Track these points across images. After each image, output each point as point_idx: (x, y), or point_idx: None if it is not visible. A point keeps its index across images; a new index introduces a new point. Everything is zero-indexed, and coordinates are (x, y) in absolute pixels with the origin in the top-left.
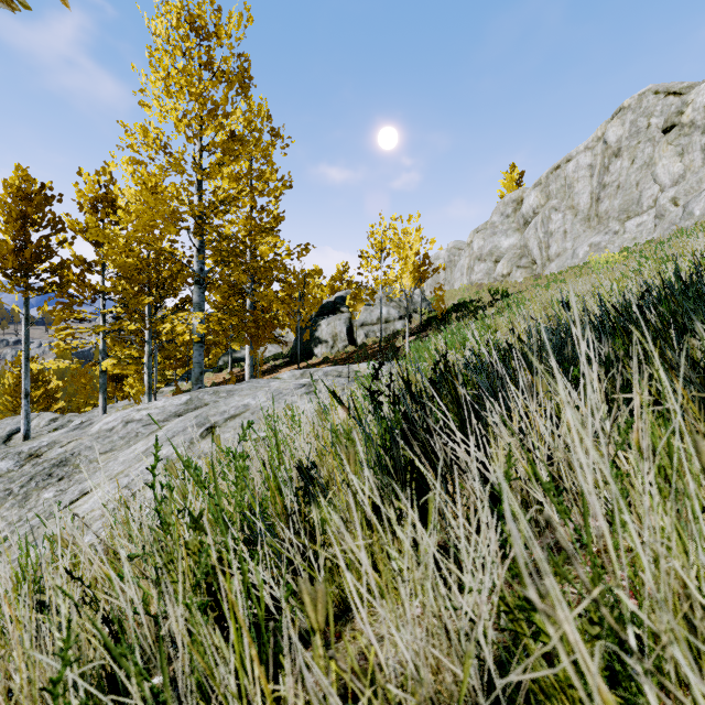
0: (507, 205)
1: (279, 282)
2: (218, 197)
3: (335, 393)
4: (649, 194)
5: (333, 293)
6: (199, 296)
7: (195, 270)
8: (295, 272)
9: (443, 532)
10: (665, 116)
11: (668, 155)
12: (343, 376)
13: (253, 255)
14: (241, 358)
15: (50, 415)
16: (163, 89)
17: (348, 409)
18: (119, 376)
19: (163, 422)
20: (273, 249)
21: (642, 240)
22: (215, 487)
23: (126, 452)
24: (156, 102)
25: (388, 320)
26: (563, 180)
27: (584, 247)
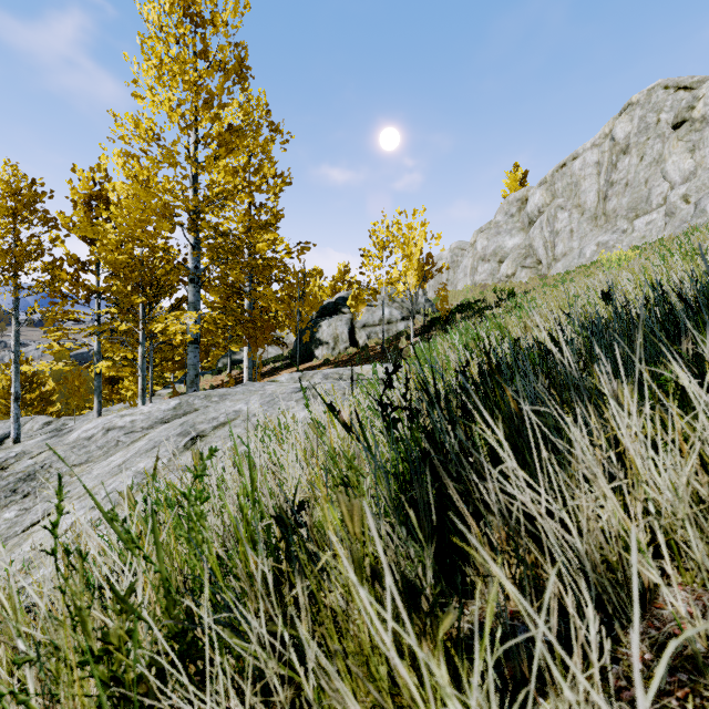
0: (511, 204)
1: (278, 281)
2: (213, 191)
3: (333, 405)
4: (658, 191)
5: (334, 294)
6: (194, 295)
7: (190, 268)
8: (295, 271)
9: (482, 599)
10: (675, 111)
11: (678, 152)
12: (344, 378)
13: (251, 252)
14: (241, 360)
15: (44, 419)
16: (155, 77)
17: (351, 426)
18: (116, 378)
19: (147, 429)
20: (271, 245)
21: (652, 239)
22: (156, 545)
23: (102, 464)
24: (150, 93)
25: (390, 321)
26: (569, 178)
27: (591, 246)
